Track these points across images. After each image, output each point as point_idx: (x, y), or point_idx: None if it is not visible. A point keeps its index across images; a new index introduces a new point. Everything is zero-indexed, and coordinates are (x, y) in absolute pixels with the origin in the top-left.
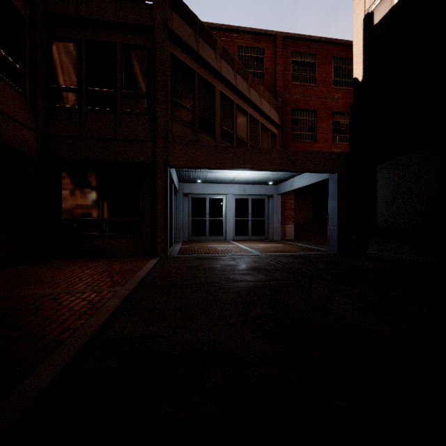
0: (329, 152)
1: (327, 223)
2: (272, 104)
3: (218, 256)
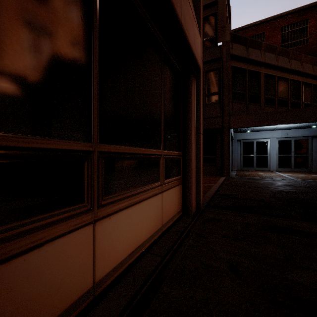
0: None
1: None
2: (316, 63)
3: (262, 178)
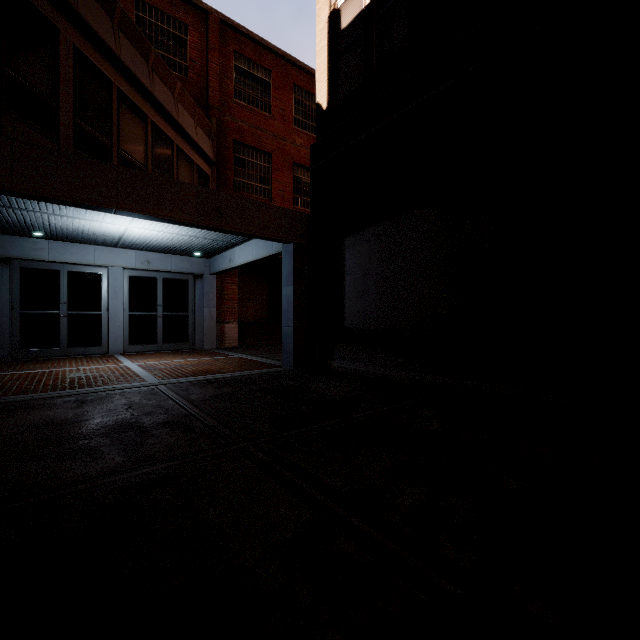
0: (283, 209)
1: None
2: (201, 122)
3: (46, 397)
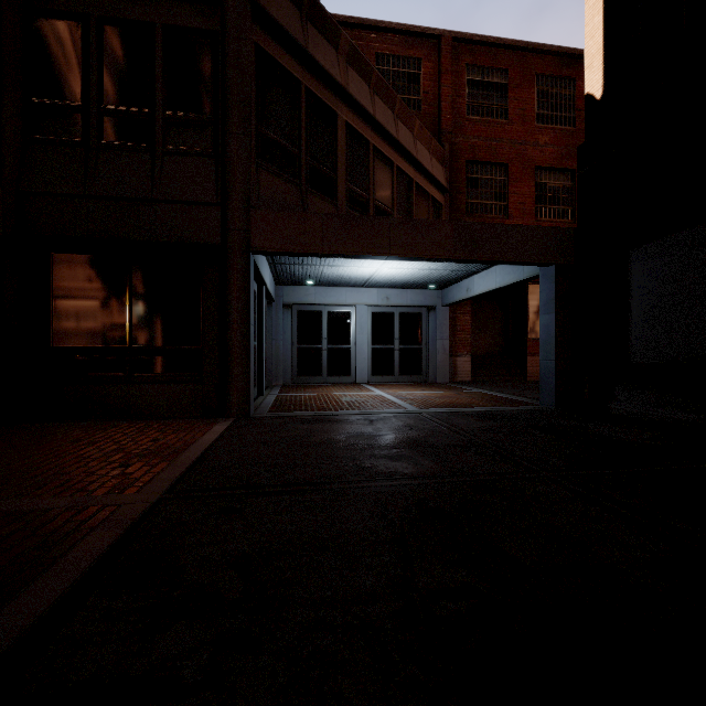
0: (542, 228)
1: (526, 354)
2: (435, 152)
3: (342, 414)
